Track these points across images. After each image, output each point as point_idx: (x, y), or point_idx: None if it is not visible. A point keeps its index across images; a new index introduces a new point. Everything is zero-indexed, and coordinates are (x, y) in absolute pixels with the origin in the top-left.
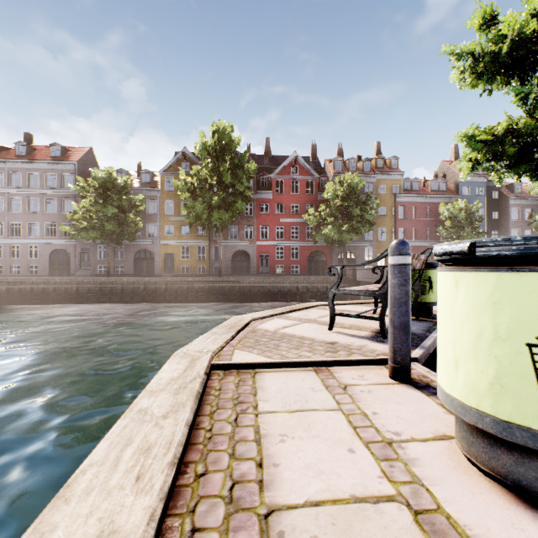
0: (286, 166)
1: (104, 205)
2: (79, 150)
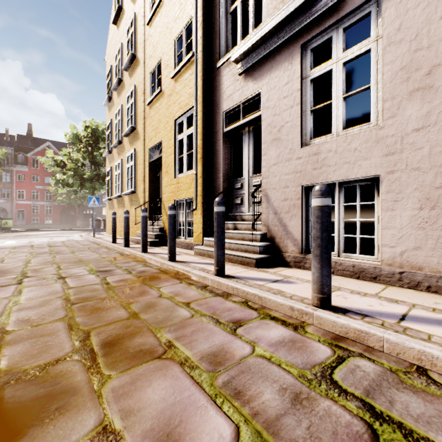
0: (41, 150)
1: None
2: None
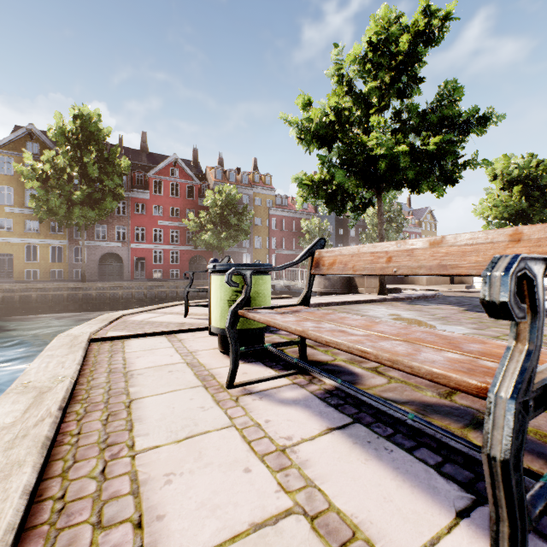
0: (165, 167)
1: None
2: None
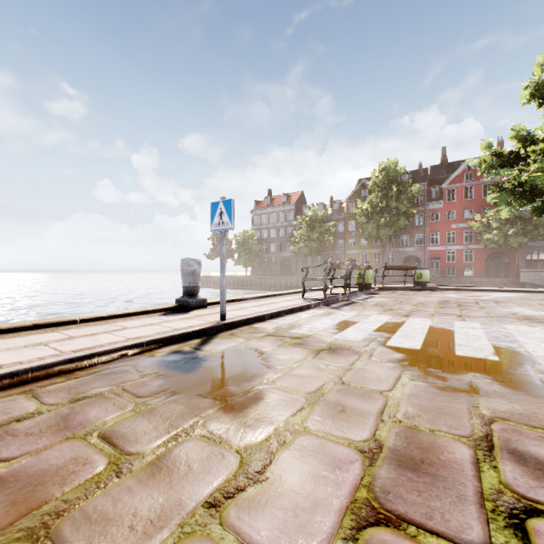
0: (458, 175)
1: (311, 232)
2: (295, 194)
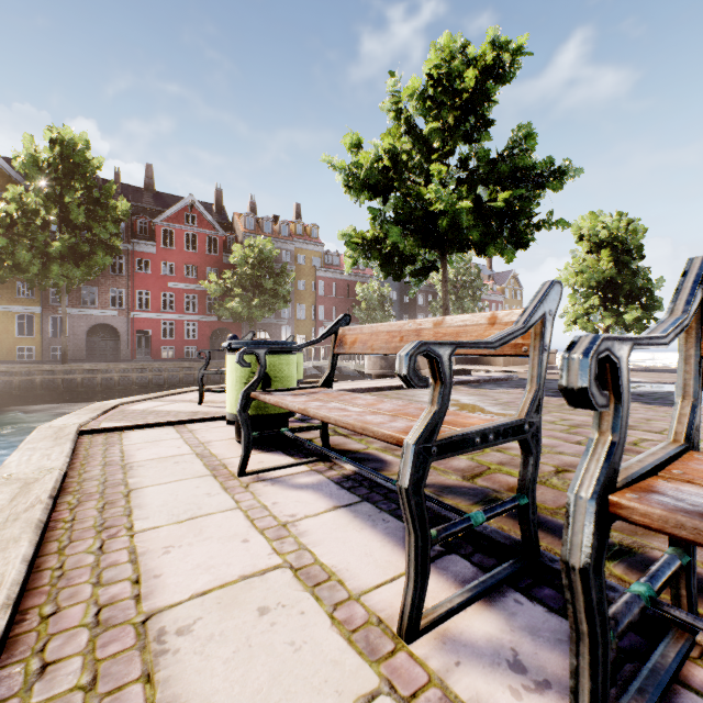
0: (178, 212)
1: None
2: None
